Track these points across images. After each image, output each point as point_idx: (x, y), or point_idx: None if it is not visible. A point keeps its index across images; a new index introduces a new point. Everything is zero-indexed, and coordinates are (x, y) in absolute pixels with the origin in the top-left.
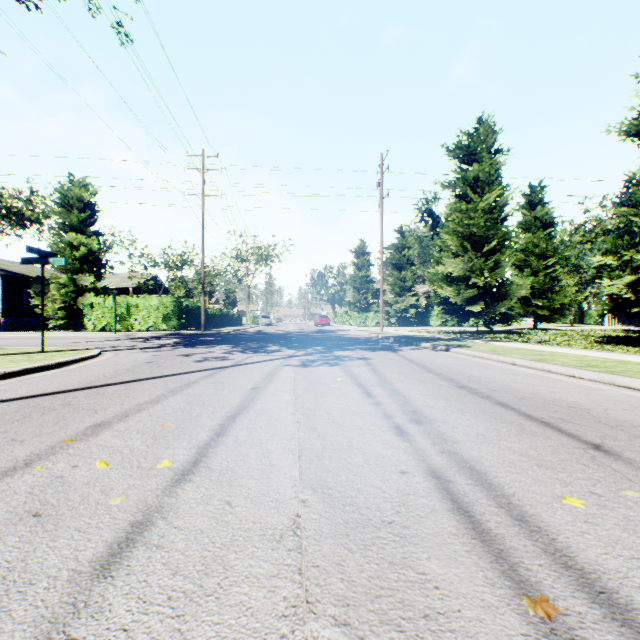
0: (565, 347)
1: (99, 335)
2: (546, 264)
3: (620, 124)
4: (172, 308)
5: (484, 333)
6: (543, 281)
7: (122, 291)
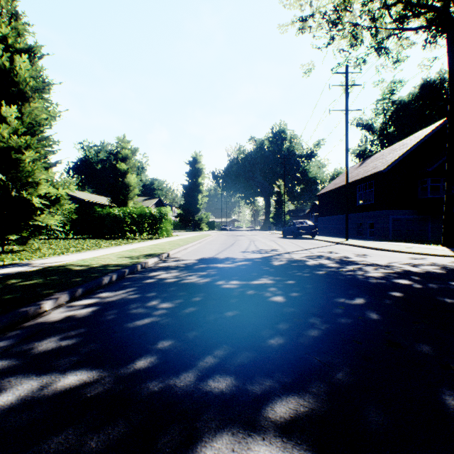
0: (82, 252)
1: None
2: None
3: (25, 71)
4: None
5: None
6: None
7: None
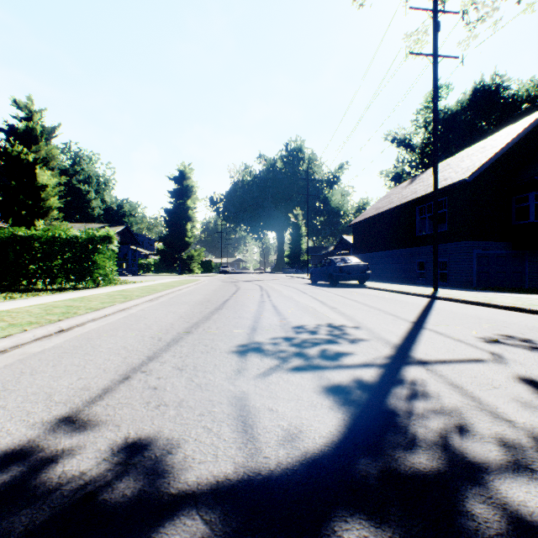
0: None
1: None
2: None
3: None
4: None
5: None
6: None
7: None
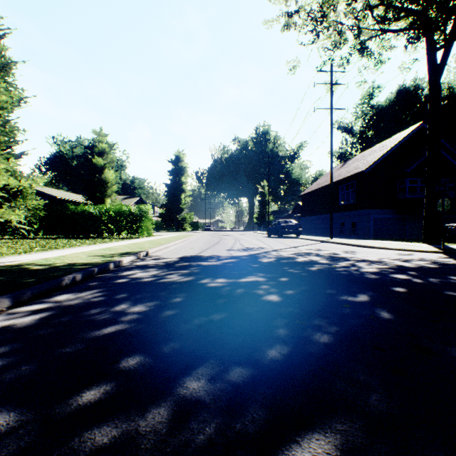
0: (48, 251)
1: None
2: None
3: None
4: None
5: None
6: None
7: None
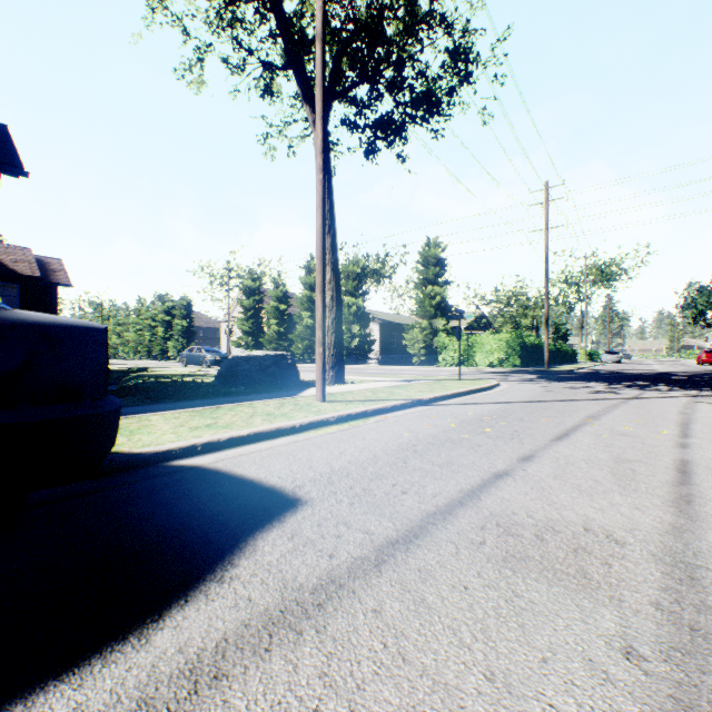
0: None
1: (455, 369)
2: None
3: None
4: (512, 345)
5: None
6: None
7: None
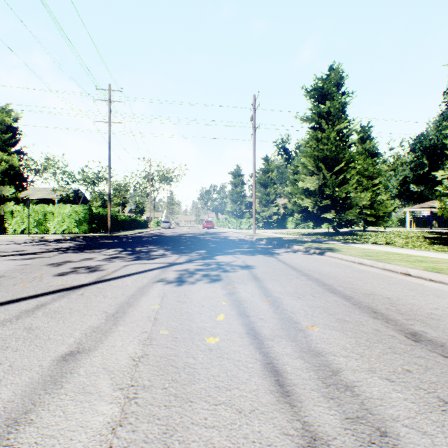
0: (423, 250)
1: (13, 238)
2: (373, 183)
3: None
4: (83, 215)
5: (332, 235)
6: (371, 196)
7: (51, 201)
